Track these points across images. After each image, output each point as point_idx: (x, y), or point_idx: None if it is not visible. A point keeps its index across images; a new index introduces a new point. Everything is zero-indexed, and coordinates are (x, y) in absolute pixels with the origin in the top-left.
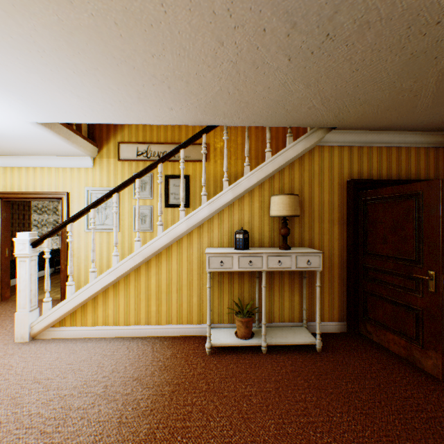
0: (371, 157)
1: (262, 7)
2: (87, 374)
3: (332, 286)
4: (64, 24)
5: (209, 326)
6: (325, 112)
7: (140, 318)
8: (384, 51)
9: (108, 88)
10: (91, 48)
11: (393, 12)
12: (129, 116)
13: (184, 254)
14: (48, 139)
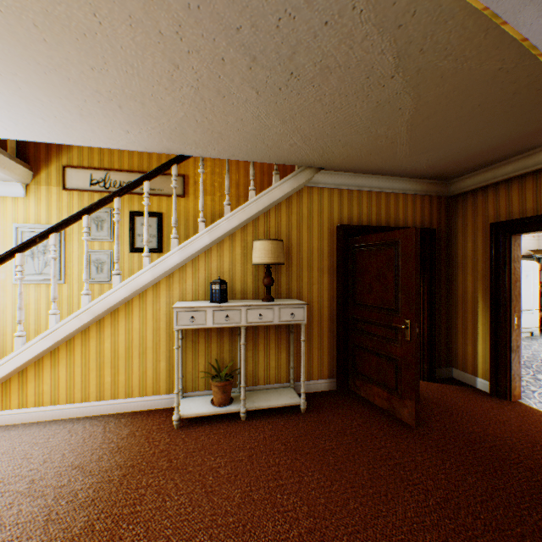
0: (361, 201)
1: (216, 36)
2: (6, 470)
3: (322, 341)
4: None
5: (178, 394)
6: (309, 151)
7: (89, 392)
8: (351, 97)
9: (36, 99)
10: (5, 49)
11: (349, 62)
12: (71, 135)
13: (149, 310)
14: None
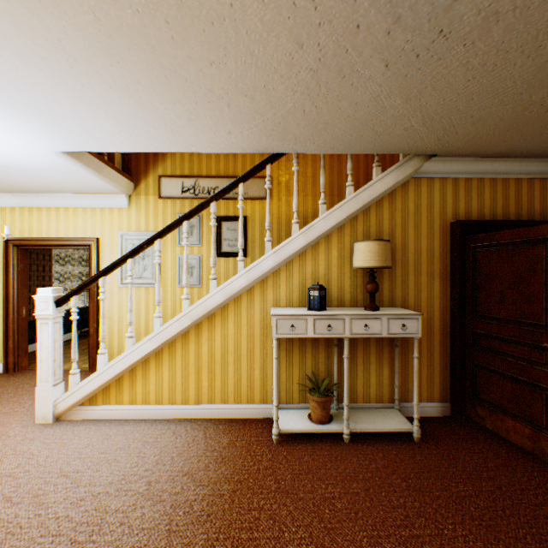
0: (482, 191)
1: None
2: (126, 467)
3: (432, 357)
4: (101, 24)
5: (277, 407)
6: (426, 135)
7: (188, 395)
8: (513, 52)
9: (152, 107)
10: (134, 56)
11: None
12: (176, 142)
13: (243, 315)
14: (75, 173)
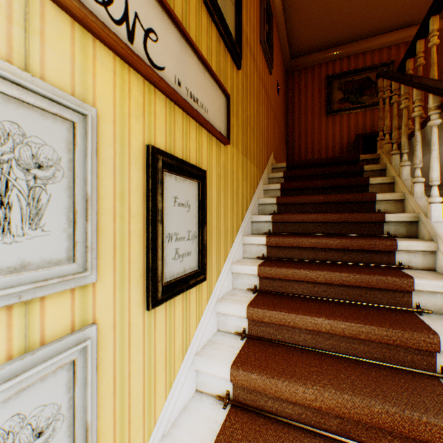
0: None
1: None
2: None
3: None
4: None
5: None
6: None
7: None
8: None
9: None
10: None
11: None
12: None
13: None
14: None
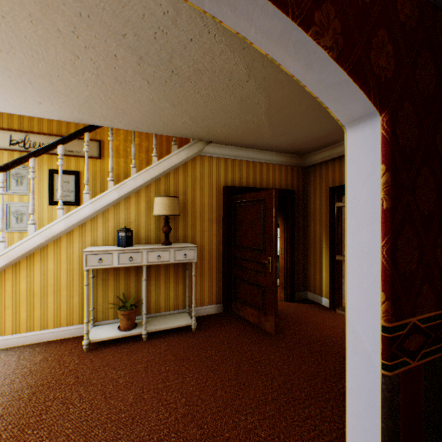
0: (242, 168)
1: (107, 39)
2: None
3: (212, 275)
4: None
5: (88, 323)
6: (198, 128)
7: (5, 327)
8: (221, 92)
9: None
10: None
11: (214, 68)
12: None
13: (63, 254)
14: None
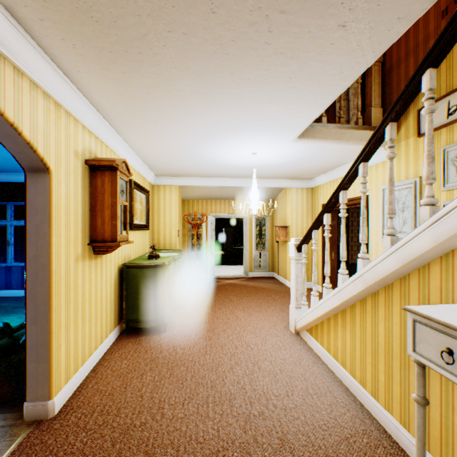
0: None
1: None
2: (271, 389)
3: None
4: (178, 69)
5: None
6: None
7: (365, 377)
8: None
9: (262, 78)
10: (204, 64)
11: None
12: (324, 83)
13: (431, 300)
14: (323, 148)
